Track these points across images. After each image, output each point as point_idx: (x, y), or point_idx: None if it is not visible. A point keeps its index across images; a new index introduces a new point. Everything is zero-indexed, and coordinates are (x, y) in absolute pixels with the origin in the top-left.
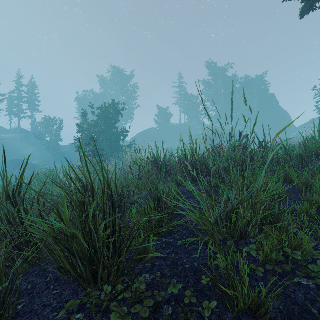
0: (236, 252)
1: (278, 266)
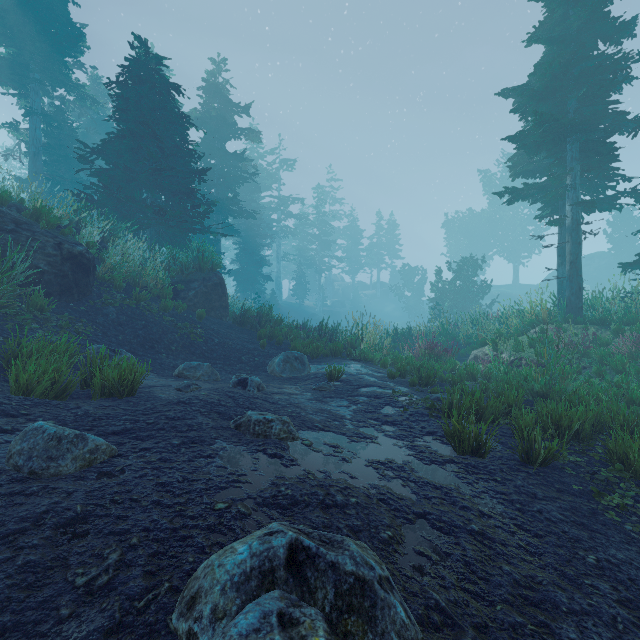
0: None
1: None
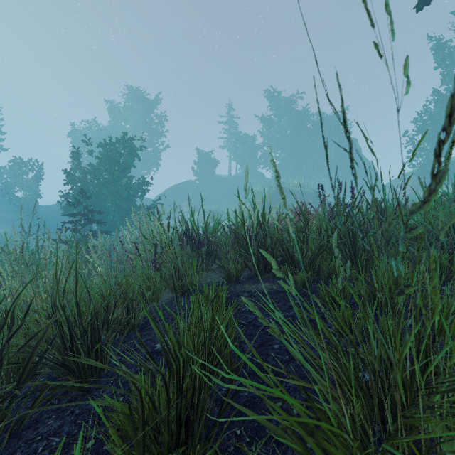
0: None
1: None
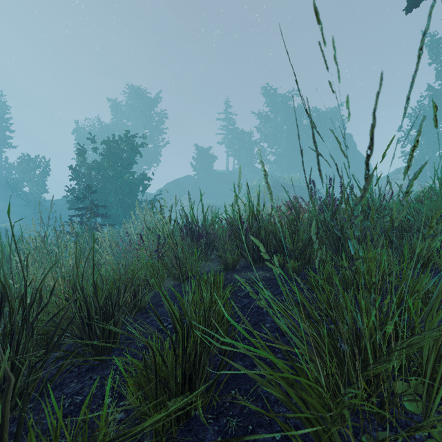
0: None
1: None
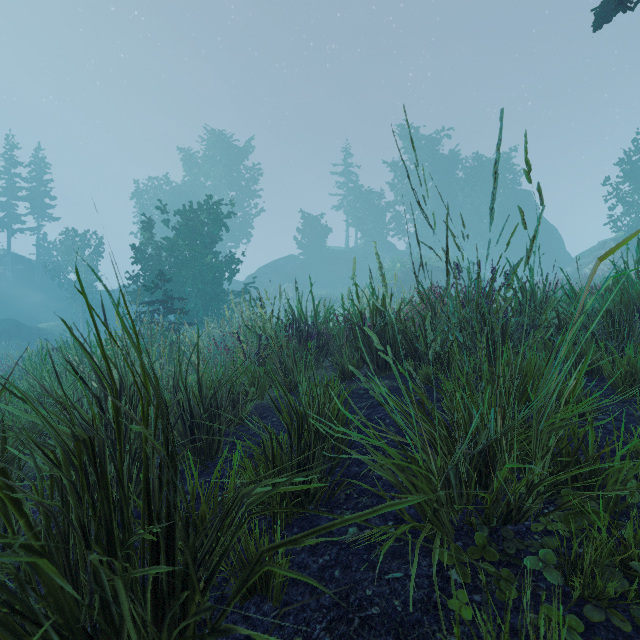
0: (499, 563)
1: (615, 607)
